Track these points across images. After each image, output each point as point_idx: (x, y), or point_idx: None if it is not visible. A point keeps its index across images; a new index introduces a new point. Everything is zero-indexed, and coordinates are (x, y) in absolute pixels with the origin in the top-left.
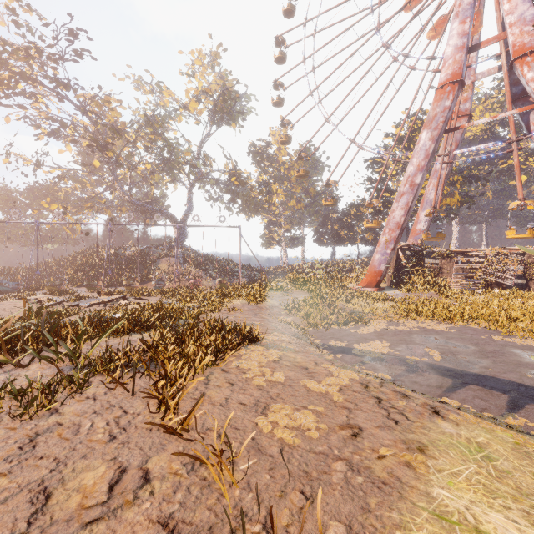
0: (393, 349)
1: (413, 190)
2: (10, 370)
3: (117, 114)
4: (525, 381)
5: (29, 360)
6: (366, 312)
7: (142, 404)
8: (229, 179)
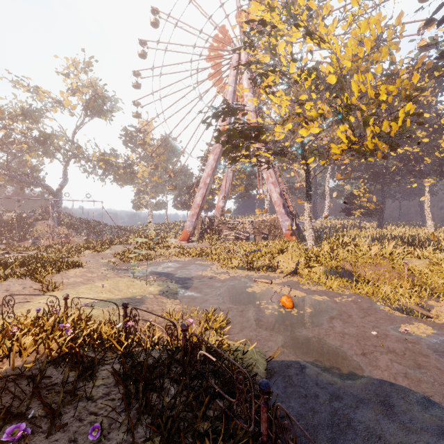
0: (147, 268)
1: (206, 187)
2: None
3: None
4: (173, 273)
5: None
6: (158, 254)
7: (29, 281)
8: (99, 160)
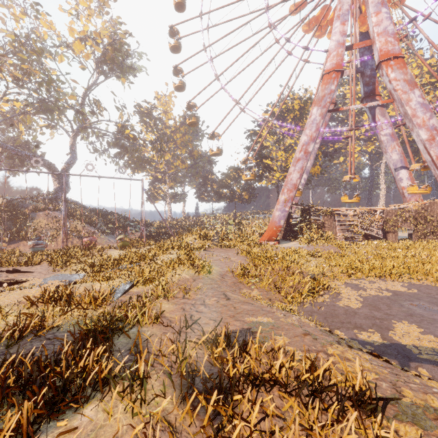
0: (437, 336)
1: (307, 157)
2: None
3: None
4: None
5: None
6: (318, 274)
7: None
8: (119, 132)
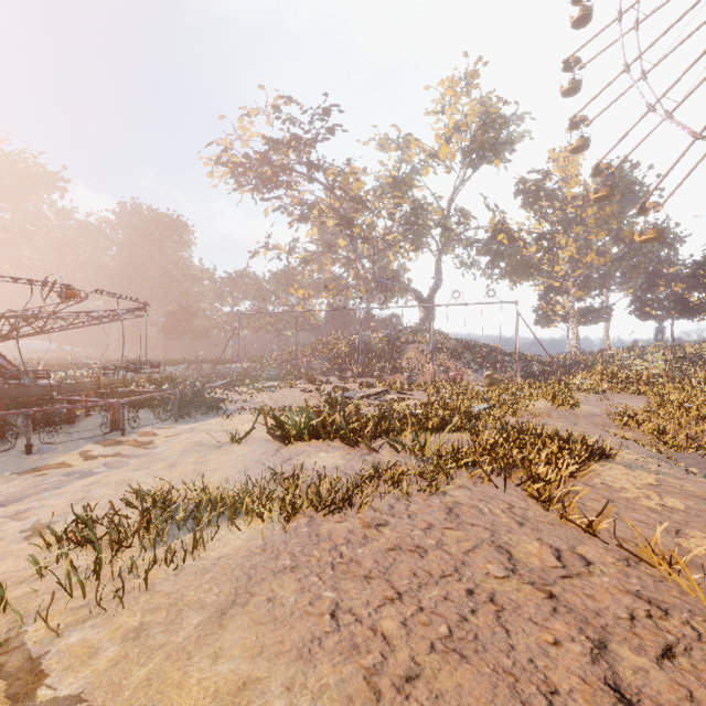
0: None
1: None
2: (367, 453)
3: (360, 184)
4: None
5: (379, 447)
6: None
7: (520, 501)
8: (490, 237)
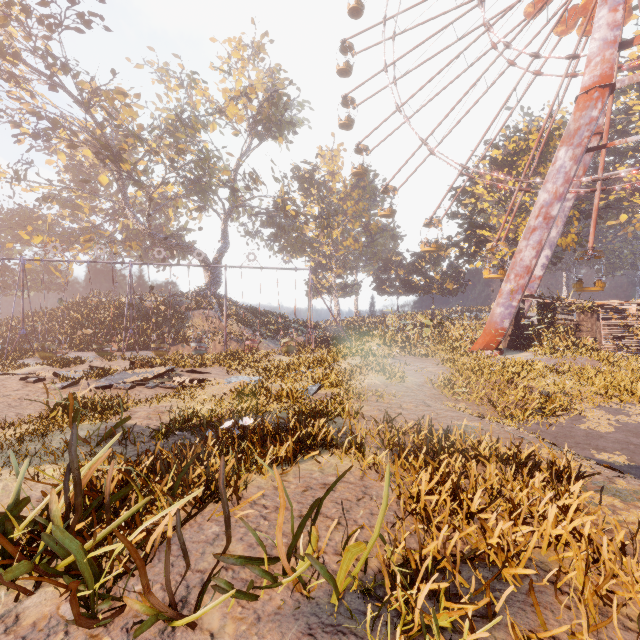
0: None
1: (548, 225)
2: (158, 637)
3: (132, 114)
4: None
5: (198, 598)
6: (556, 392)
7: None
8: (276, 209)
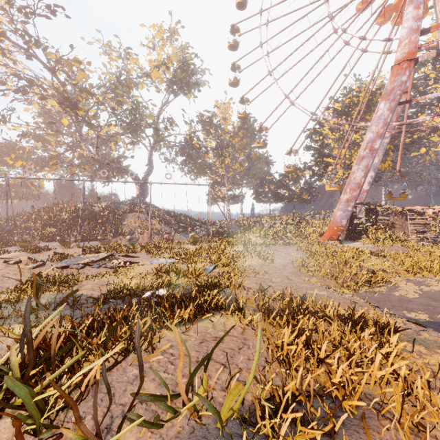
0: None
1: (372, 154)
2: None
3: (85, 76)
4: None
5: (118, 426)
6: (378, 270)
7: None
8: (186, 143)
